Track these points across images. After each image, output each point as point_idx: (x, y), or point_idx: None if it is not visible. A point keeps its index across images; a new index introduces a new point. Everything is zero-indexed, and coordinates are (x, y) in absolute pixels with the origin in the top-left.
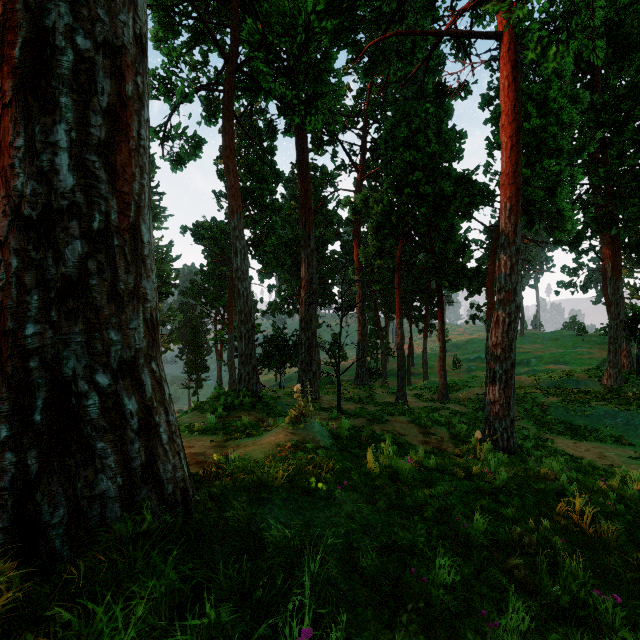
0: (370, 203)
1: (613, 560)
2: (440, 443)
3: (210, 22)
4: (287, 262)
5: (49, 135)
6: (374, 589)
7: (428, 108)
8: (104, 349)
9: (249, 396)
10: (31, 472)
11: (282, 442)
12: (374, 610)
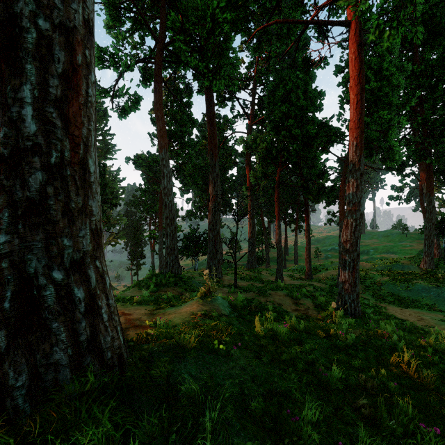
0: (257, 141)
1: (432, 399)
2: (307, 310)
3: (145, 15)
4: (200, 182)
5: (17, 93)
6: (260, 426)
7: (298, 75)
8: (59, 252)
9: (173, 277)
10: (1, 347)
11: (195, 311)
12: (260, 443)
